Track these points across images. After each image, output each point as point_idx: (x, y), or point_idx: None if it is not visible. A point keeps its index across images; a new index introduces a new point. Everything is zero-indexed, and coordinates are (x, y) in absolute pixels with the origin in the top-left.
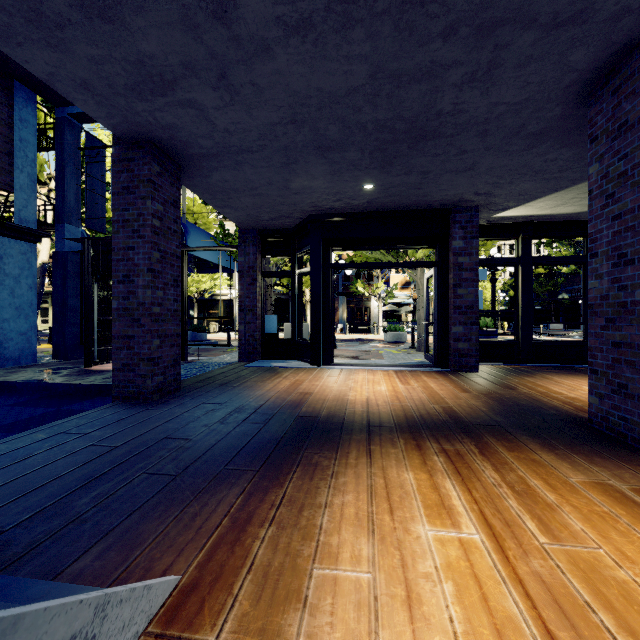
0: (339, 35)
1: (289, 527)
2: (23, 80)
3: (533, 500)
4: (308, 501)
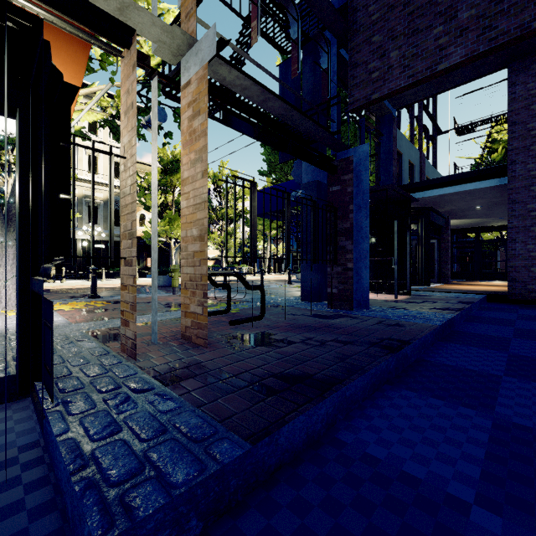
0: None
1: None
2: None
3: None
4: None
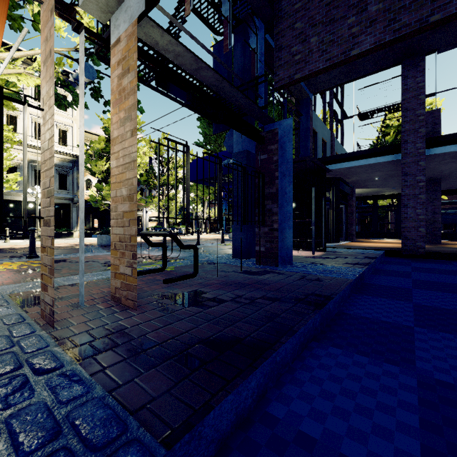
0: None
1: None
2: None
3: None
4: None
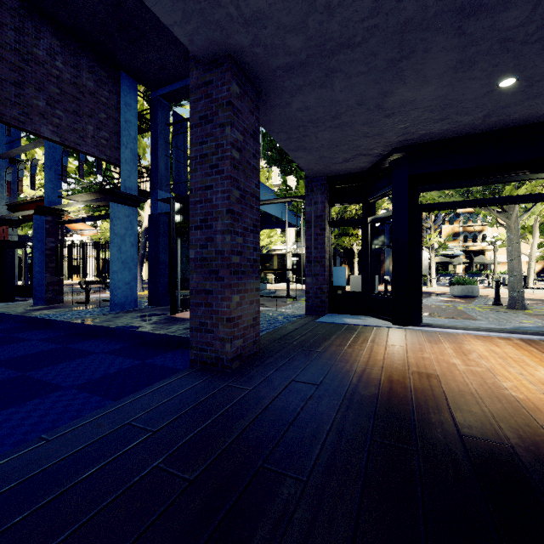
0: None
1: None
2: (127, 70)
3: None
4: None
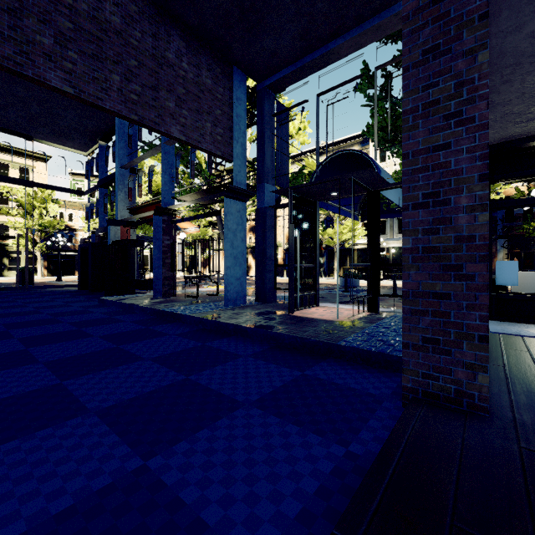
0: None
1: None
2: (239, 63)
3: None
4: None
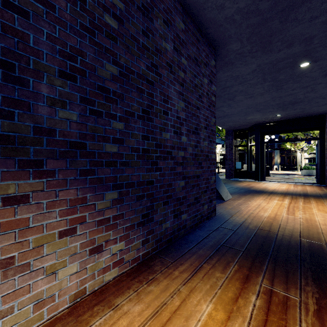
0: (260, 96)
1: (248, 198)
2: None
3: (307, 202)
4: (251, 197)
